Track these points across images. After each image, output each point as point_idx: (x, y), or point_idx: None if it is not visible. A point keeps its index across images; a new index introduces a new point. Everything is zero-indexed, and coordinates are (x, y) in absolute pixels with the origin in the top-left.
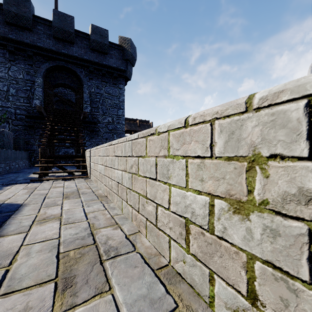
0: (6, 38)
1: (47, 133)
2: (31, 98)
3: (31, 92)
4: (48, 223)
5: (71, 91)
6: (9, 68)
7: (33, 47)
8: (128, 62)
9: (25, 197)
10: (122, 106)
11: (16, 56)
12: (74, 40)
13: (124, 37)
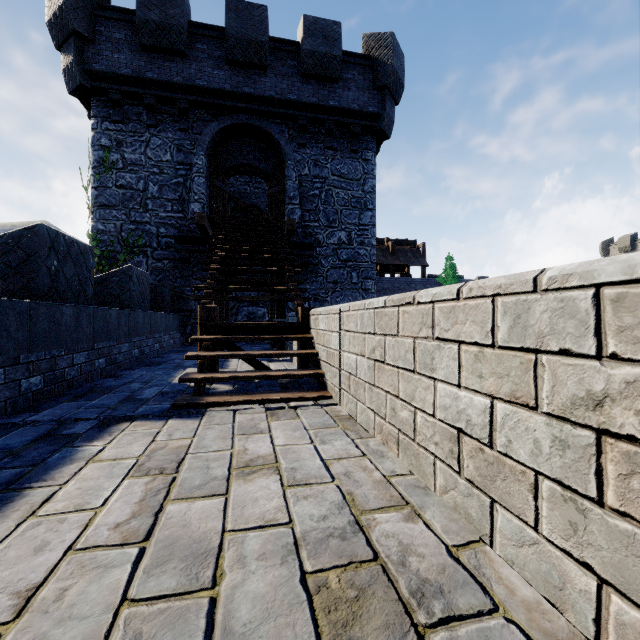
0: (142, 81)
1: (214, 267)
2: (186, 200)
3: (185, 189)
4: None
5: (258, 187)
6: (146, 144)
7: (189, 91)
8: (386, 92)
9: (110, 585)
10: (371, 202)
11: (160, 117)
12: (267, 61)
13: (377, 33)
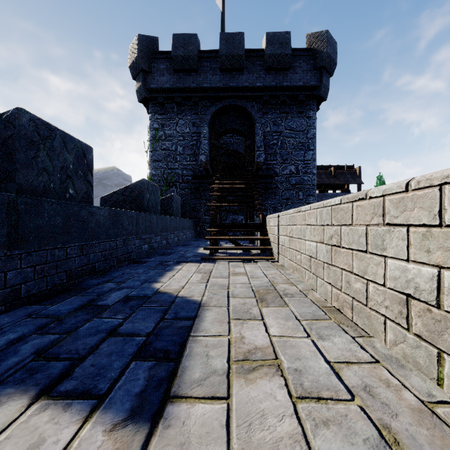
0: (174, 89)
1: (215, 194)
2: (197, 154)
3: (197, 147)
4: (257, 373)
5: (238, 139)
6: (176, 124)
7: (199, 91)
8: (322, 70)
9: (201, 287)
10: (312, 144)
11: (183, 108)
12: (244, 65)
13: (316, 32)
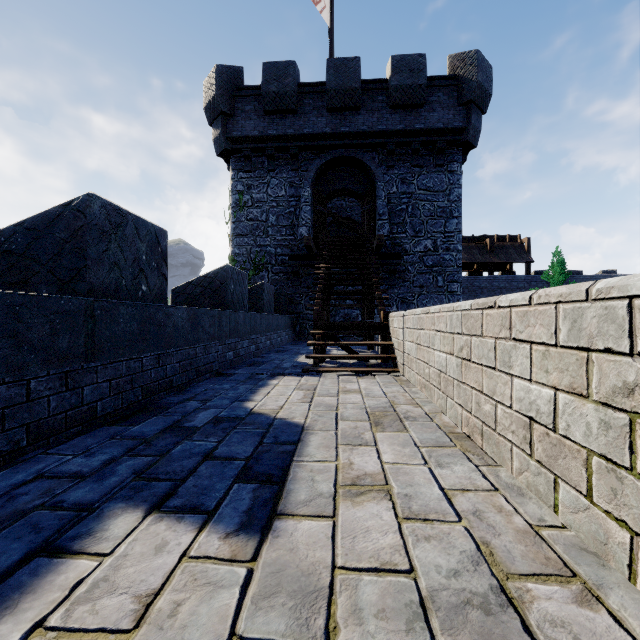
0: (265, 138)
1: (321, 283)
2: (296, 225)
3: (295, 216)
4: (365, 498)
5: (353, 201)
6: (268, 185)
7: (298, 139)
8: (471, 106)
9: (303, 408)
10: (456, 210)
11: (277, 162)
12: (360, 102)
13: (461, 53)
